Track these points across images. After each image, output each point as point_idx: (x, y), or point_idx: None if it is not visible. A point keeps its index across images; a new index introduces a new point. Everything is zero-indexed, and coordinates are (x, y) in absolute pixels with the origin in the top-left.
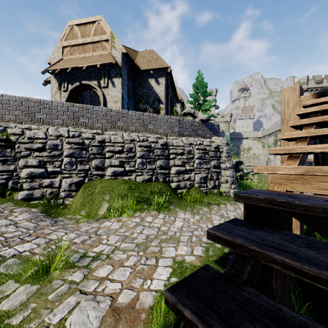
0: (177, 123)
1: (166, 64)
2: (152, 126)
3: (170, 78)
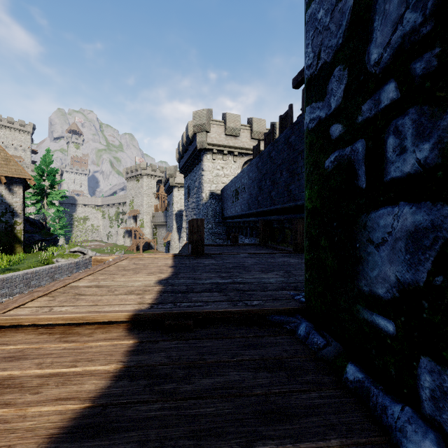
0: (76, 266)
1: (27, 173)
2: (59, 275)
3: (26, 183)
